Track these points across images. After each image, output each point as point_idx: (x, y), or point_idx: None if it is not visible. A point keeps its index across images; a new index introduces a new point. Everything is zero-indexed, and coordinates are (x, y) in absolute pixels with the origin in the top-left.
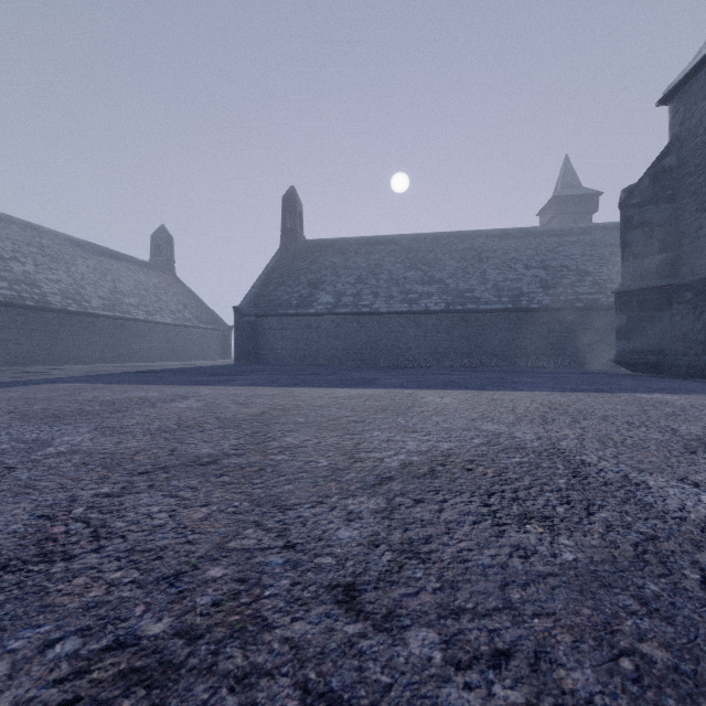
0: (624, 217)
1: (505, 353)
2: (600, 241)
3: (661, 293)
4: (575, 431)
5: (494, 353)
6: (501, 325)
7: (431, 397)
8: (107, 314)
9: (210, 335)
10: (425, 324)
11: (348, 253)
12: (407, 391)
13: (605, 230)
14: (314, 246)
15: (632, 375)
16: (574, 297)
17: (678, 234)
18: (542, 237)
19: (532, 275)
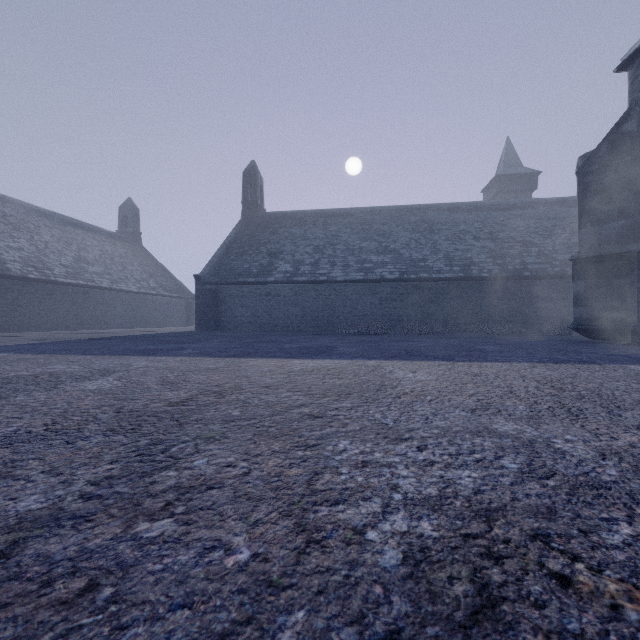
0: (582, 184)
1: (457, 320)
2: (543, 214)
3: (620, 260)
4: (638, 436)
5: (446, 320)
6: (453, 293)
7: (401, 371)
8: (70, 282)
9: (174, 303)
10: (380, 292)
11: (306, 224)
12: (371, 362)
13: (547, 204)
14: (274, 218)
15: (590, 342)
16: (521, 266)
17: (639, 200)
18: (489, 211)
19: (481, 245)
